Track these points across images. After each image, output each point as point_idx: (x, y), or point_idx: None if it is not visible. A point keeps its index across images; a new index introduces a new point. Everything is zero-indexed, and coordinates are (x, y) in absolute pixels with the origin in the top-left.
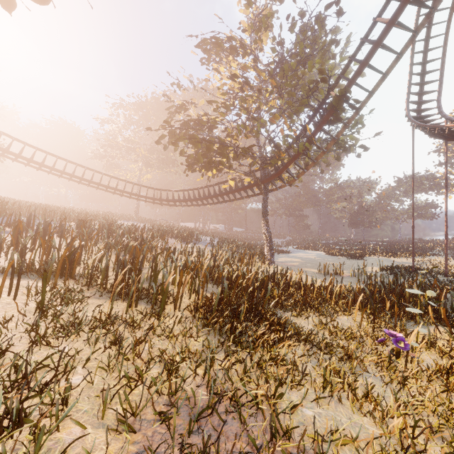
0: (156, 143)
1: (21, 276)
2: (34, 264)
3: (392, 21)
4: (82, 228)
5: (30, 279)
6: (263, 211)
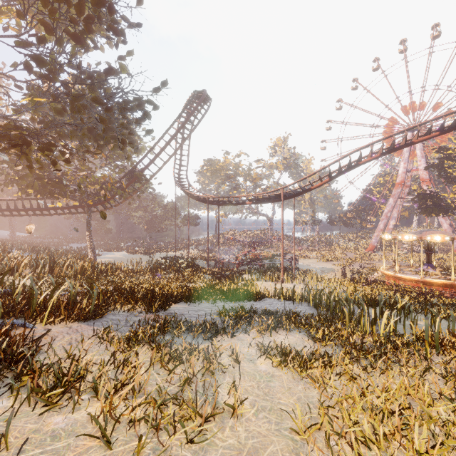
0: None
1: None
2: None
3: (162, 150)
4: None
5: None
6: (88, 226)
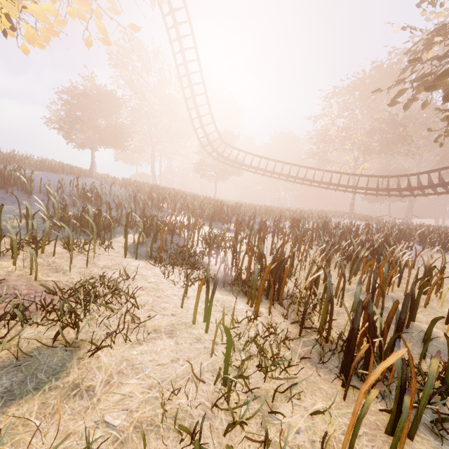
0: (389, 106)
1: (228, 287)
2: (243, 272)
3: None
4: (294, 228)
5: (234, 294)
6: None
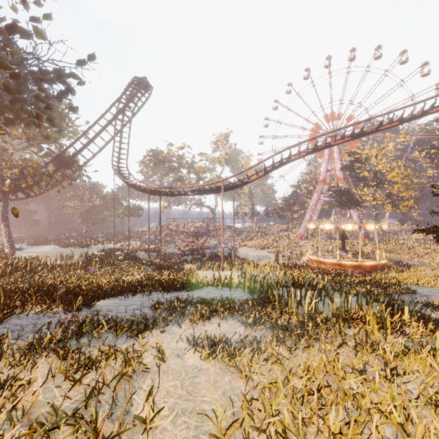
0: None
1: None
2: None
3: (97, 135)
4: None
5: None
6: (4, 216)
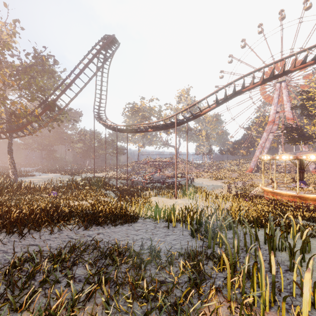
0: None
1: None
2: None
3: (72, 82)
4: None
5: None
6: (9, 149)
